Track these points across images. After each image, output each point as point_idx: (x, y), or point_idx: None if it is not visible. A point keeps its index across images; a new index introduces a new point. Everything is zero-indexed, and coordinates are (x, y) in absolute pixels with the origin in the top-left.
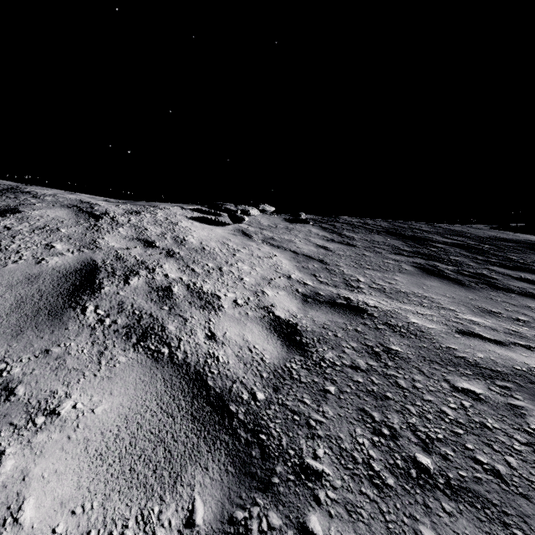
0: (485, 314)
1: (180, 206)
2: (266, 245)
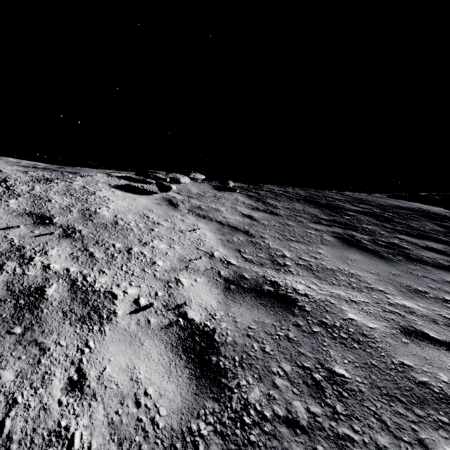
0: (413, 295)
1: (108, 173)
2: (191, 215)
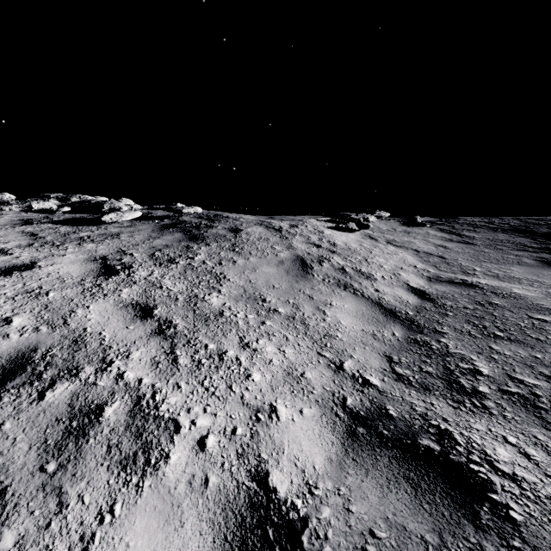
0: None
1: (313, 218)
2: (390, 245)
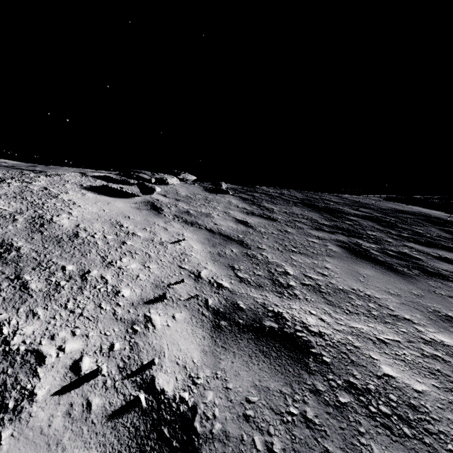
0: (447, 325)
1: (84, 172)
2: (177, 222)
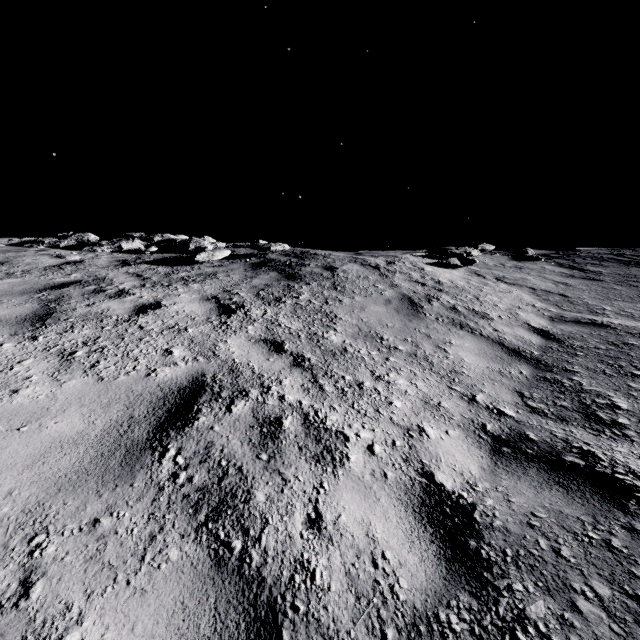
0: None
1: (407, 253)
2: (501, 283)
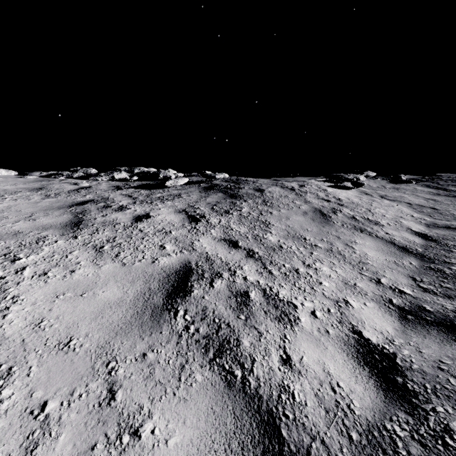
0: None
1: (311, 179)
2: (385, 200)
